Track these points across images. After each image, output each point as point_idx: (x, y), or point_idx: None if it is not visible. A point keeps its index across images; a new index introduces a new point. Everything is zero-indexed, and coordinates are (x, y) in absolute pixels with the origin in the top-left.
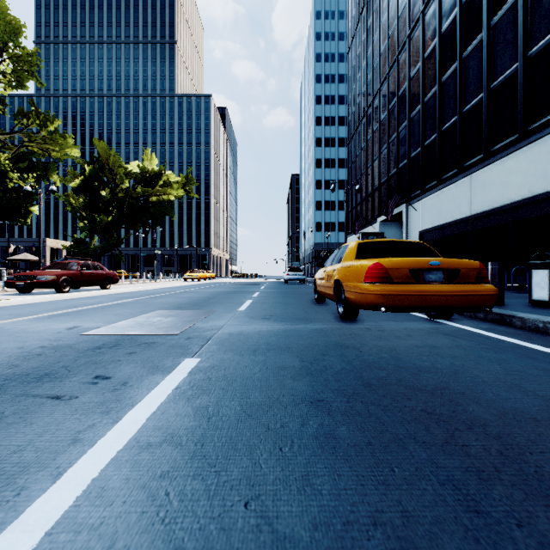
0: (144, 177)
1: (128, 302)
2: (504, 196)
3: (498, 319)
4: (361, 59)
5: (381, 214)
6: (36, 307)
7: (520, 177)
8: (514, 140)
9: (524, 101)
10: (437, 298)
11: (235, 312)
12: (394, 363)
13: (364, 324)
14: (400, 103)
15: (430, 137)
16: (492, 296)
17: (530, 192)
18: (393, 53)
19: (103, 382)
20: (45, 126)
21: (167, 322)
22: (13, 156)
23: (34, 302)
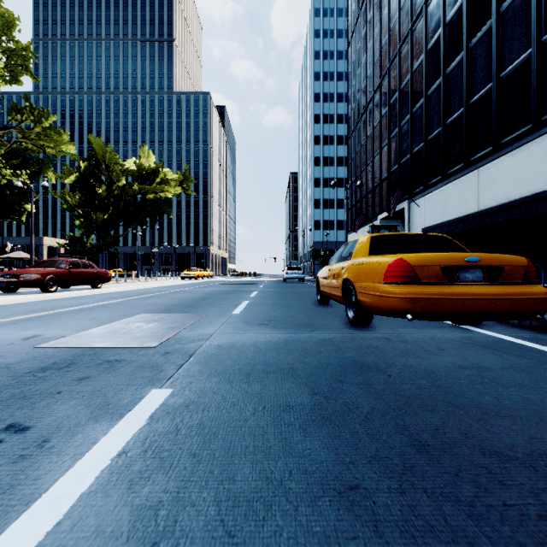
0: (141, 174)
1: (113, 303)
2: (516, 190)
3: (538, 326)
4: (361, 54)
5: (382, 211)
6: (8, 309)
7: (533, 170)
8: (526, 131)
9: (538, 90)
10: (478, 303)
11: (228, 316)
12: (443, 397)
13: (381, 332)
14: (401, 97)
15: (434, 130)
16: (546, 301)
17: (545, 185)
18: (394, 46)
19: (11, 440)
20: (39, 122)
21: (146, 330)
22: (6, 152)
23: (10, 304)
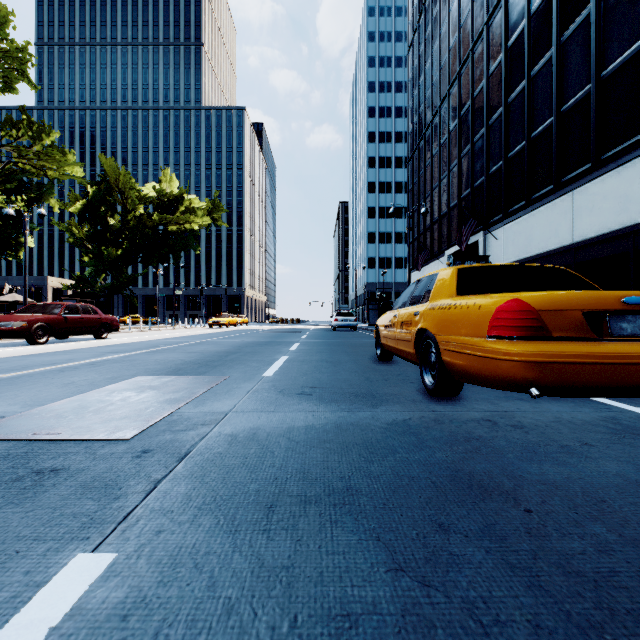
0: (162, 202)
1: (110, 359)
2: (622, 216)
3: None
4: (425, 58)
5: (451, 245)
6: None
7: None
8: (636, 142)
9: None
10: None
11: (257, 379)
12: None
13: (476, 408)
14: (475, 107)
15: (516, 146)
16: None
17: None
18: (466, 46)
19: None
20: (39, 139)
21: (132, 404)
22: None
23: None
